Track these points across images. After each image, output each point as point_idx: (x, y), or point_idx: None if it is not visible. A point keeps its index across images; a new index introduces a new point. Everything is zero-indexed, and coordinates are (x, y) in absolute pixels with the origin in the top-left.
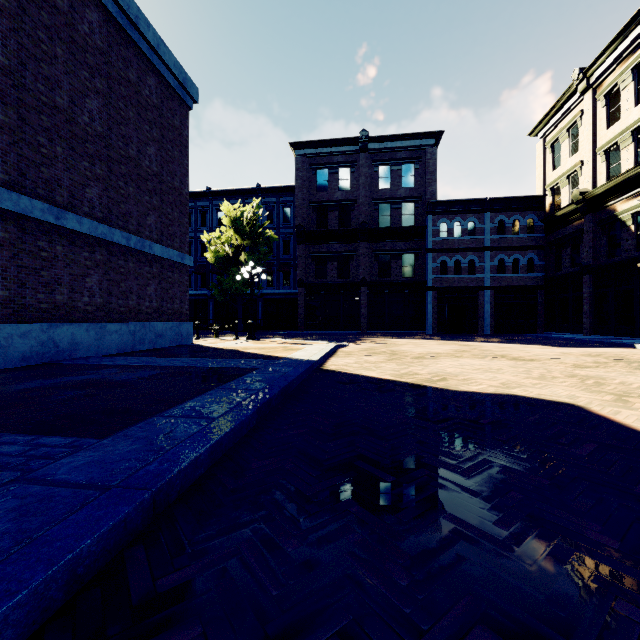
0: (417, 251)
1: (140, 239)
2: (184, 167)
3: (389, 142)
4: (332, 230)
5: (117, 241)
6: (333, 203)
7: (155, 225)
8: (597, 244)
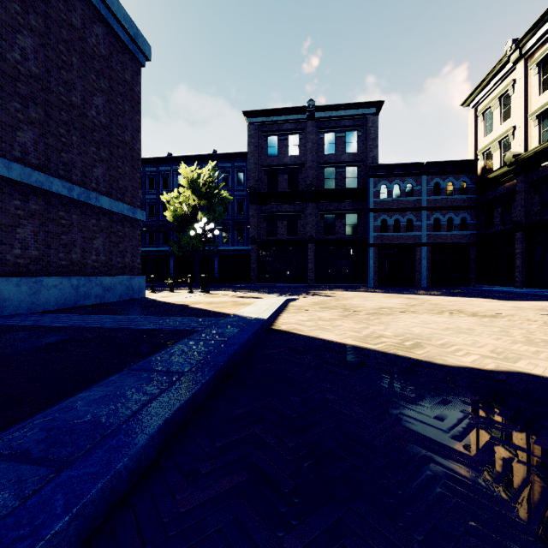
0: (359, 211)
1: (85, 190)
2: (136, 122)
3: (334, 111)
4: (282, 191)
5: (56, 191)
6: (283, 167)
7: (103, 177)
8: (529, 203)
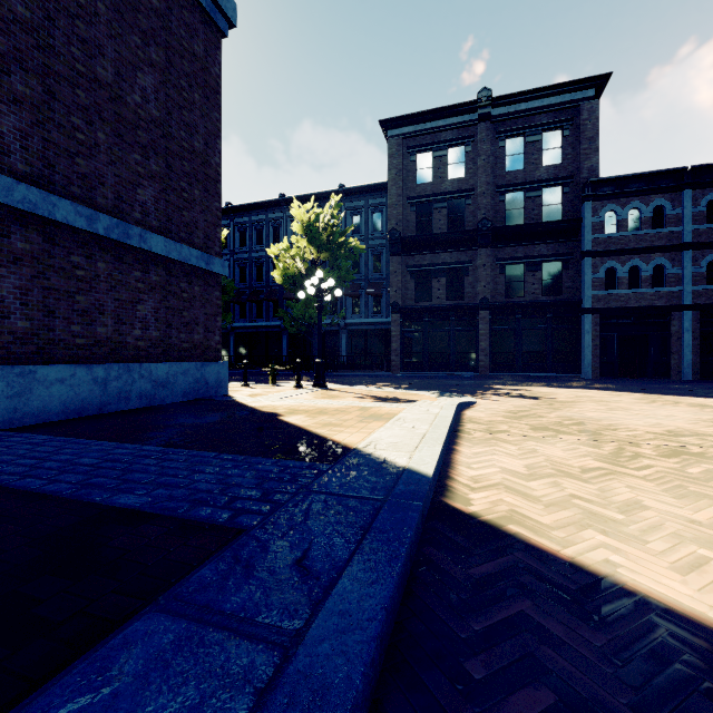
0: (566, 257)
1: (119, 222)
2: (213, 122)
3: (522, 102)
4: (438, 234)
5: (64, 220)
6: (440, 197)
7: (154, 204)
8: None
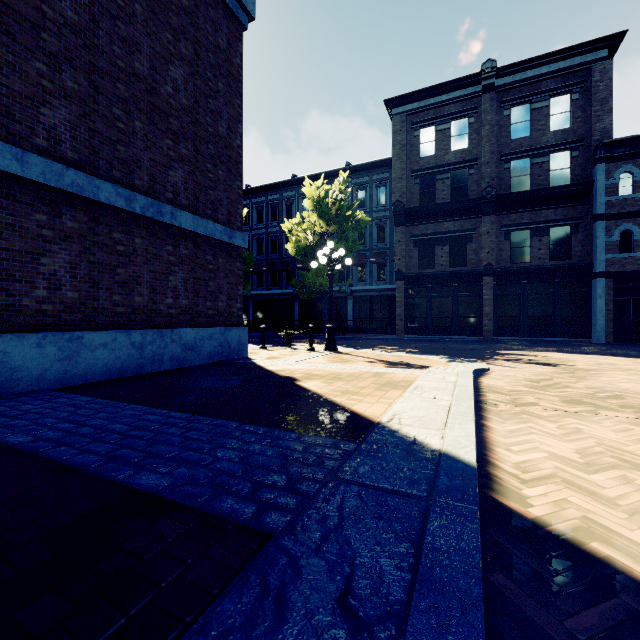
0: (576, 221)
1: (153, 202)
2: (234, 108)
3: (528, 70)
4: (442, 203)
5: (107, 200)
6: (443, 168)
7: (184, 185)
8: None
